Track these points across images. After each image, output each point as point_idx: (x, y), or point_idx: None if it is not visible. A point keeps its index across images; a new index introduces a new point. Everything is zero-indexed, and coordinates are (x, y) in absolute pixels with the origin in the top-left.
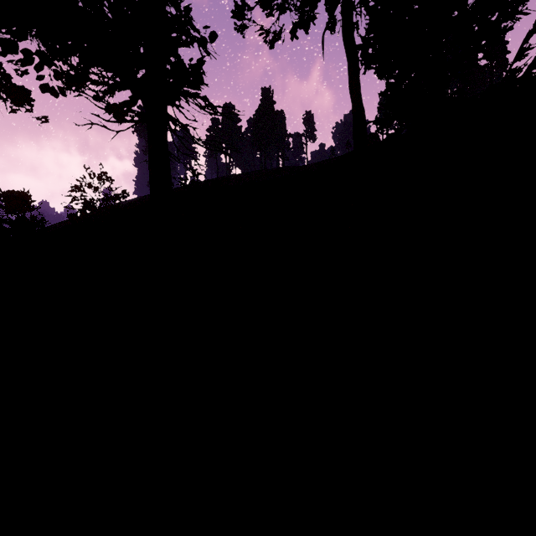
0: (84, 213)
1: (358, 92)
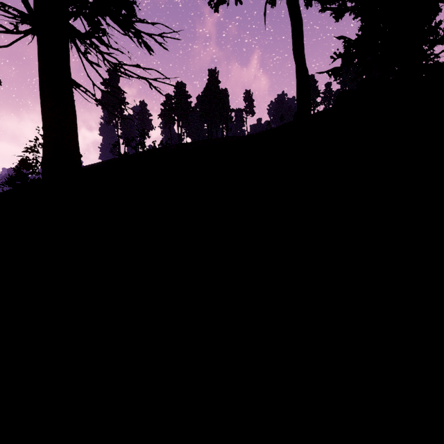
0: (17, 171)
1: (301, 53)
